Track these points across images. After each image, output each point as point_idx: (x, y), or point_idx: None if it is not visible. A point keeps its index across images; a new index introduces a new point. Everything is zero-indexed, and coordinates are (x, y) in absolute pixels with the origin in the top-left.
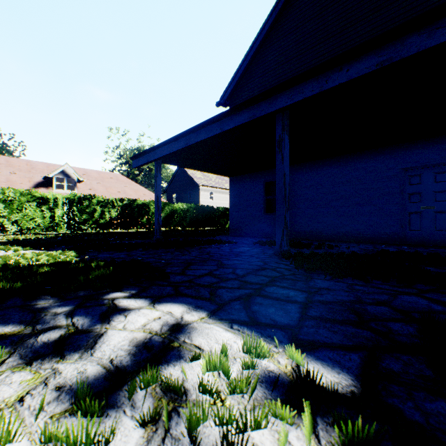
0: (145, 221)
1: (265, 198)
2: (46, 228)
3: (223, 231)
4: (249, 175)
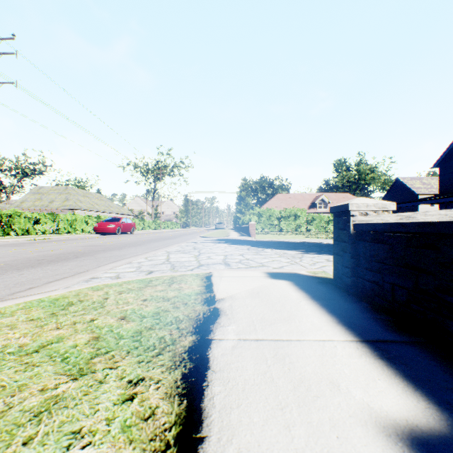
0: None
1: None
2: None
3: None
4: (450, 204)
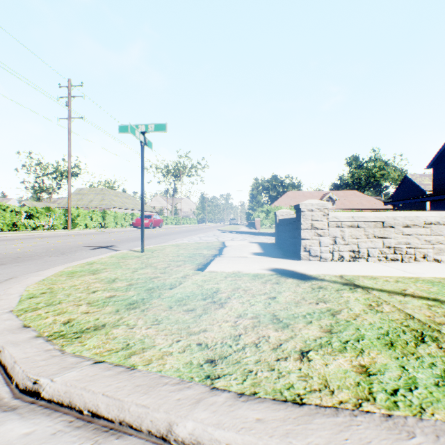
0: None
1: None
2: None
3: None
4: (442, 202)
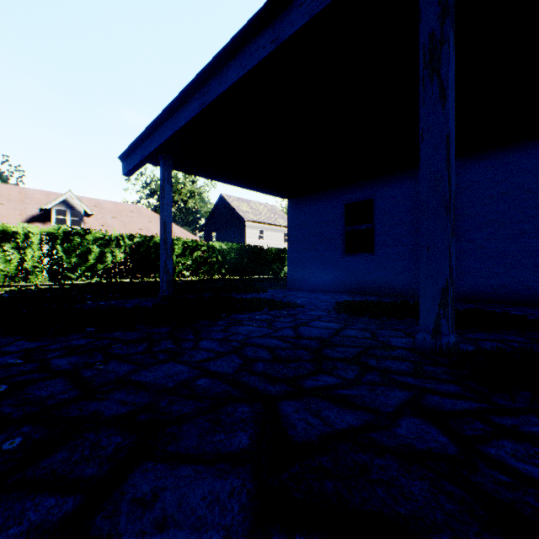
0: None
1: (344, 229)
2: (11, 277)
3: (277, 280)
4: (319, 195)
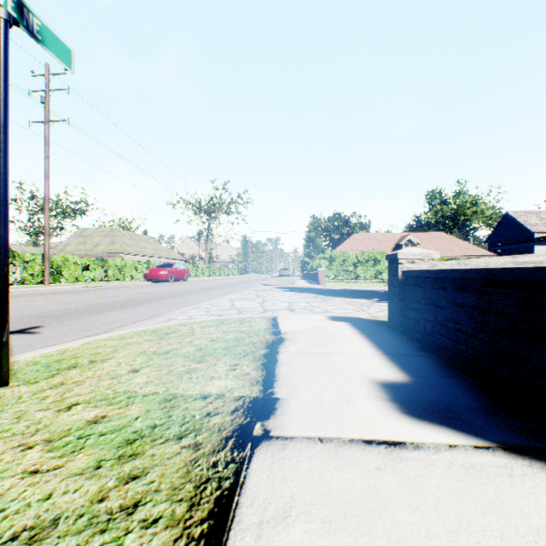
0: None
1: None
2: None
3: None
4: None
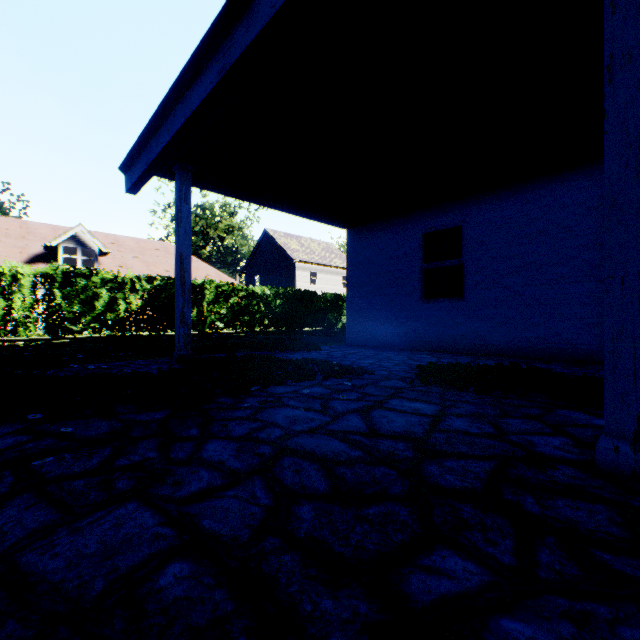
0: (195, 316)
1: (422, 267)
2: None
3: (333, 333)
4: (388, 222)
